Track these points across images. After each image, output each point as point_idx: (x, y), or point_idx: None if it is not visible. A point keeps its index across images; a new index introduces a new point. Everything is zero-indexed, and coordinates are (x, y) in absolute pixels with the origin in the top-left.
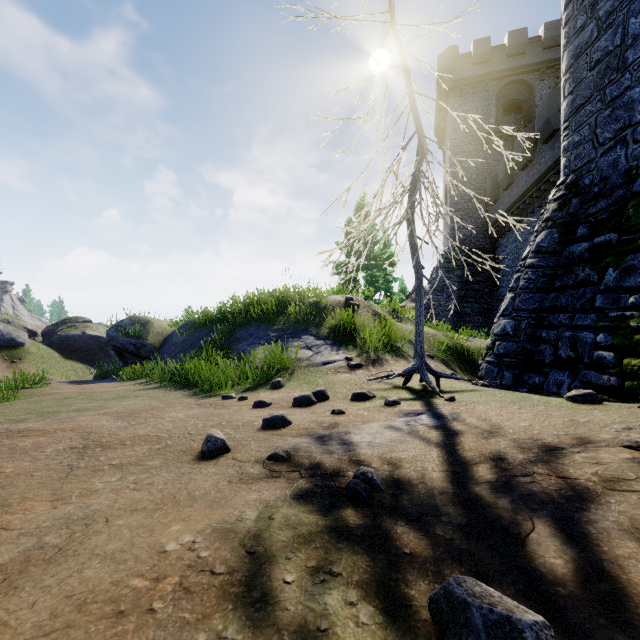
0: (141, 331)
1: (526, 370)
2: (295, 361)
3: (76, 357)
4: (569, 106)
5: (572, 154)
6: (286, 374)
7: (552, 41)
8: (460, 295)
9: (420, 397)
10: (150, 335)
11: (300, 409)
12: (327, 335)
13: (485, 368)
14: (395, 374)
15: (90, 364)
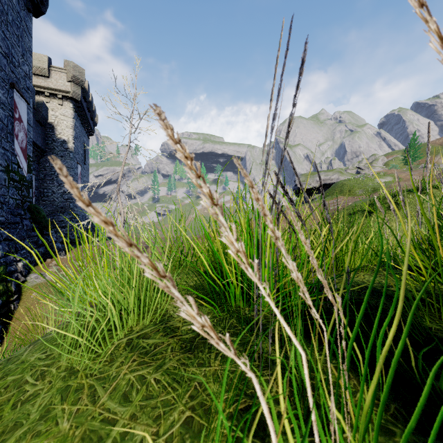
0: None
1: None
2: None
3: None
4: None
5: None
6: None
7: None
8: None
9: None
10: None
11: None
12: None
13: None
14: None
15: None
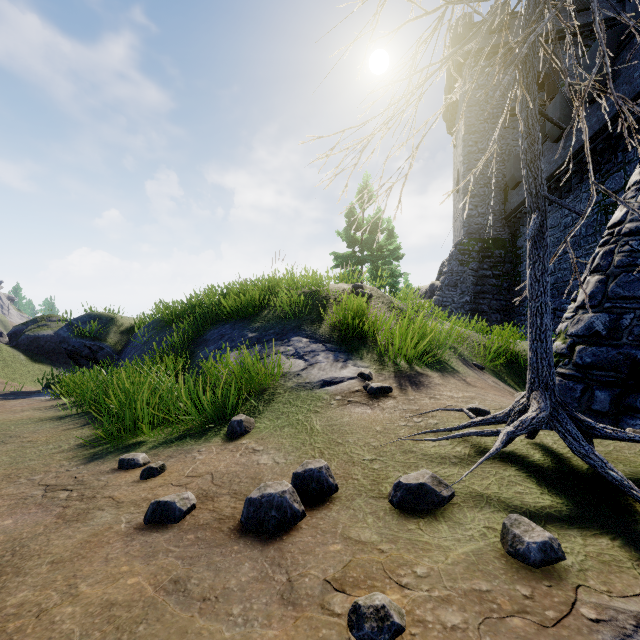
0: (99, 330)
1: (634, 390)
2: (277, 378)
3: (47, 360)
4: None
5: None
6: (260, 401)
7: (580, 4)
8: (475, 291)
9: (589, 509)
10: (110, 335)
11: (254, 553)
12: (328, 336)
13: (558, 384)
14: (502, 435)
15: (63, 367)
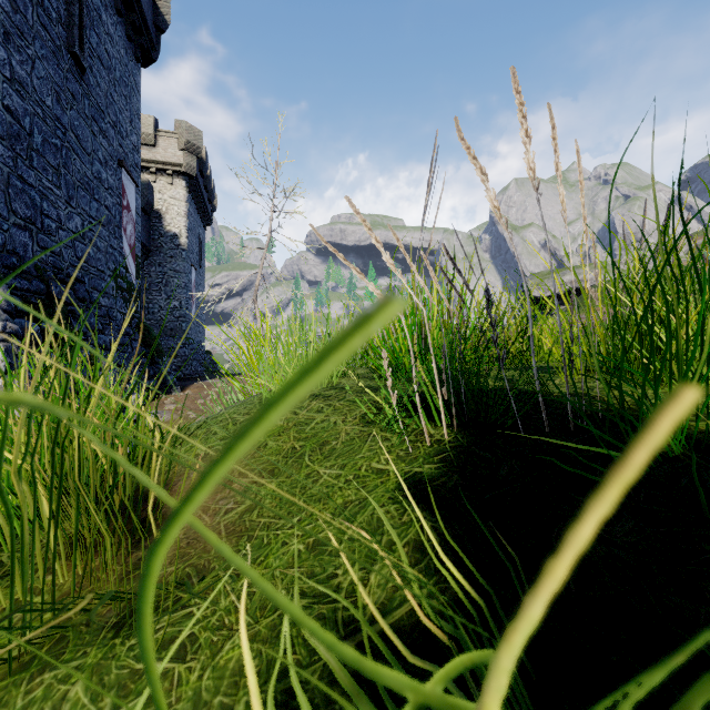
0: None
1: None
2: None
3: None
4: None
5: None
6: None
7: None
8: None
9: None
10: None
11: None
12: None
13: None
14: None
15: None
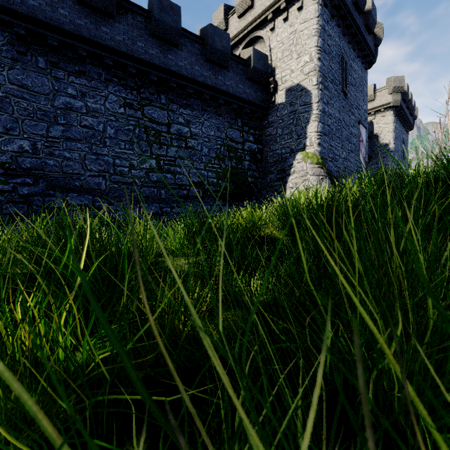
0: None
1: None
2: None
3: None
4: (322, 128)
5: (323, 150)
6: None
7: None
8: None
9: None
10: None
11: None
12: None
13: None
14: None
15: None
